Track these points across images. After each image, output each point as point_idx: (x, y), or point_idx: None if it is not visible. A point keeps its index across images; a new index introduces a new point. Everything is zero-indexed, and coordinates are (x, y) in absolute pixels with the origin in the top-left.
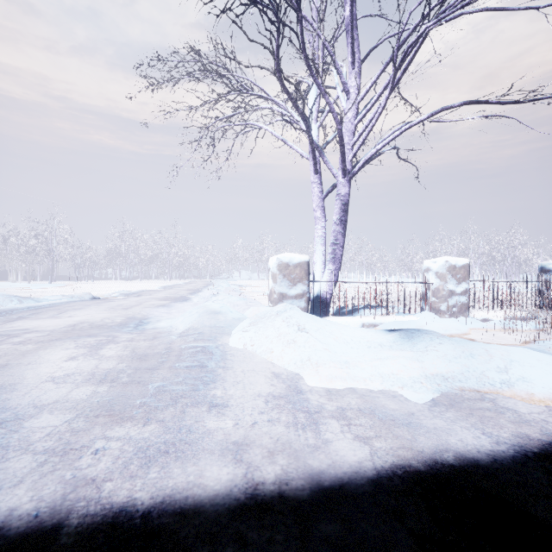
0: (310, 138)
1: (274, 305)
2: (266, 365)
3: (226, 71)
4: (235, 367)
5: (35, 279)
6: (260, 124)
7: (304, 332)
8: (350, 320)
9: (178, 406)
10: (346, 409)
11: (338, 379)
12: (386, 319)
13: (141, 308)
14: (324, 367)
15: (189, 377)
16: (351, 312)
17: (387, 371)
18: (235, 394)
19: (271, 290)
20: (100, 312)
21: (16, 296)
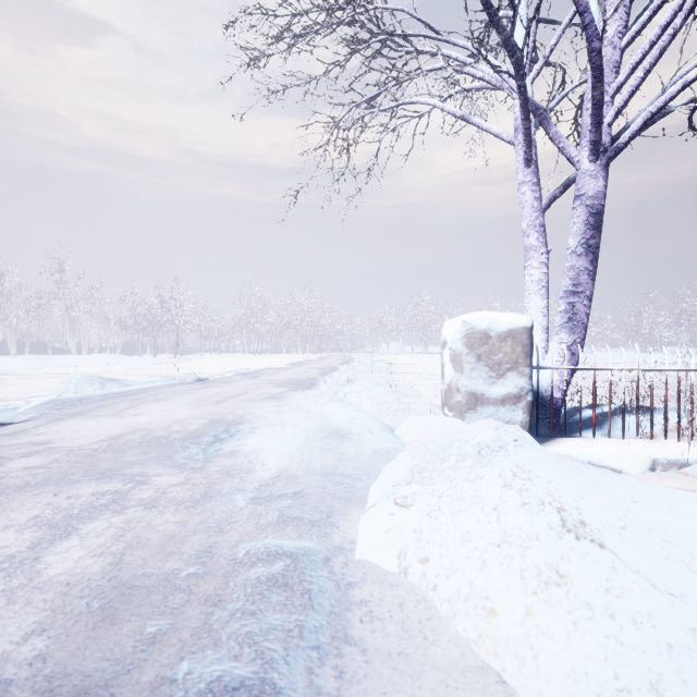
0: (523, 92)
1: (457, 416)
2: (482, 696)
3: (364, 2)
4: None
5: (164, 352)
6: (423, 98)
7: (585, 542)
8: (623, 451)
9: None
10: None
11: None
12: None
13: (240, 401)
14: None
15: None
16: (597, 423)
17: None
18: None
19: (449, 384)
20: (180, 408)
21: (102, 378)
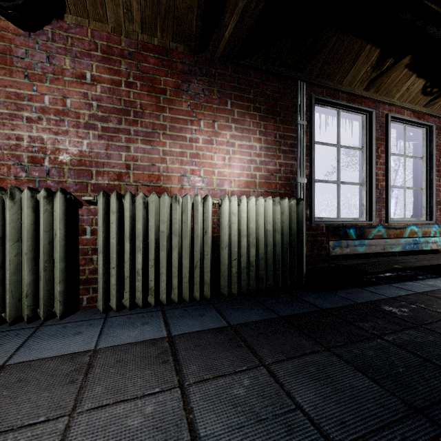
0: None
1: None
2: None
3: None
4: None
5: None
6: None
7: None
8: None
9: None
10: None
11: None
12: None
13: None
14: None
15: None
16: None
17: None
18: None
19: None
20: None
21: None
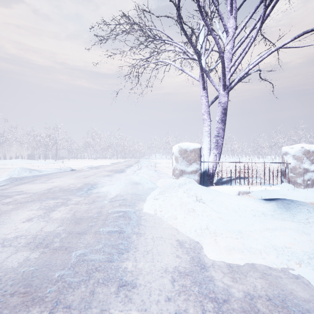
0: (201, 65)
1: (176, 178)
2: (171, 231)
3: (145, 26)
4: (147, 234)
5: (49, 158)
6: (167, 61)
7: (201, 203)
8: (230, 189)
9: (89, 283)
10: (254, 296)
11: (236, 252)
12: (256, 188)
13: (94, 177)
14: (221, 238)
15: (107, 244)
16: (228, 182)
17: (279, 244)
18: (144, 268)
19: (174, 167)
20: (70, 180)
21: (29, 169)
